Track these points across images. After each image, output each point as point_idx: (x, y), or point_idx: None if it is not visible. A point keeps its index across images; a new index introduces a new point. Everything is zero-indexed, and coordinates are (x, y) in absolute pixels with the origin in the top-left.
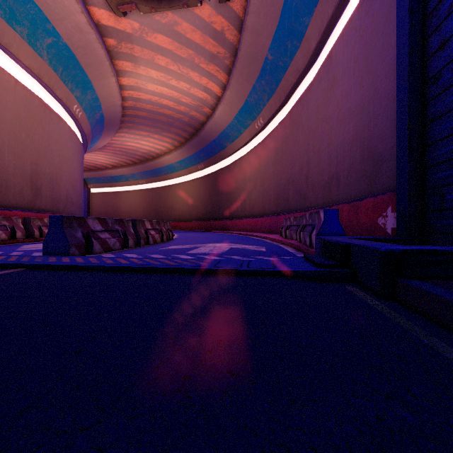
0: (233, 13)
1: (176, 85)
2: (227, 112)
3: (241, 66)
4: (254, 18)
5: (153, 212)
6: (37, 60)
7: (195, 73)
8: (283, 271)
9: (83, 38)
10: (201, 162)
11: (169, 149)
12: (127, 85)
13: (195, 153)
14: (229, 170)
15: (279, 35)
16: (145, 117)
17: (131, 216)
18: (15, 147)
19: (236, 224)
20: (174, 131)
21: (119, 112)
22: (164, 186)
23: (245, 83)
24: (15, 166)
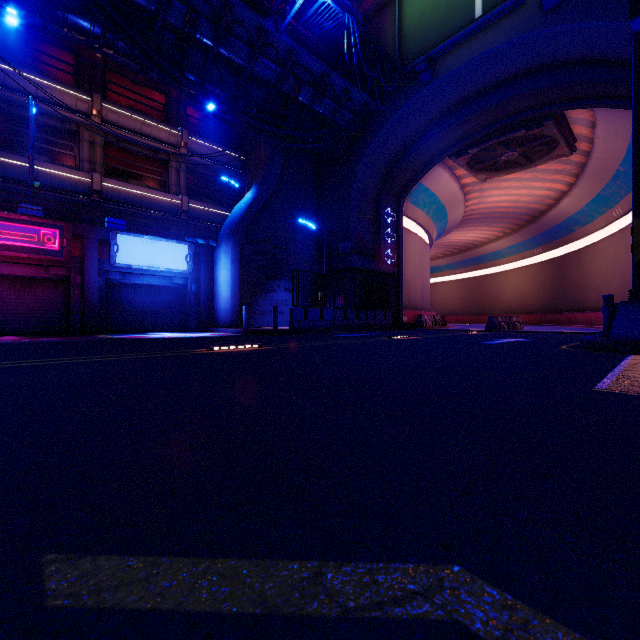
0: (578, 150)
1: (516, 193)
2: (575, 203)
3: (590, 175)
4: (600, 154)
5: (472, 304)
6: (427, 220)
7: (538, 183)
8: (589, 333)
9: (453, 197)
10: (538, 246)
11: (496, 236)
12: (470, 204)
13: (530, 238)
14: (579, 256)
15: (628, 159)
16: (477, 218)
17: (445, 309)
18: (418, 275)
19: (588, 318)
20: (506, 221)
21: (458, 223)
22: (486, 275)
23: (595, 183)
24: (418, 285)
